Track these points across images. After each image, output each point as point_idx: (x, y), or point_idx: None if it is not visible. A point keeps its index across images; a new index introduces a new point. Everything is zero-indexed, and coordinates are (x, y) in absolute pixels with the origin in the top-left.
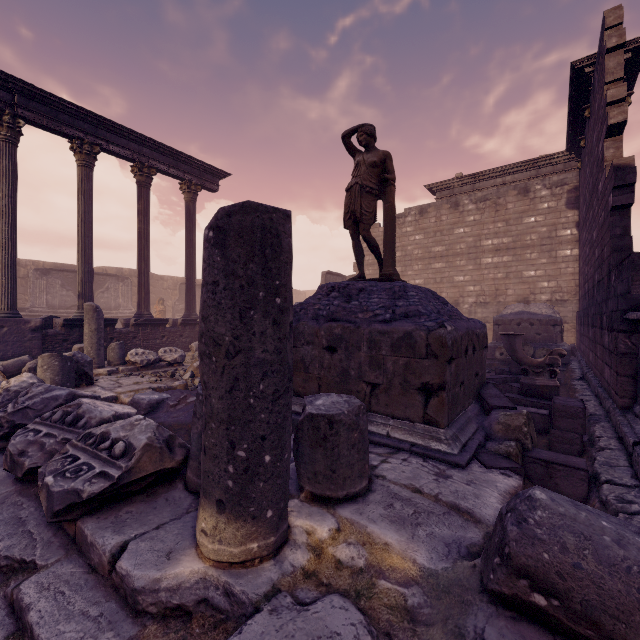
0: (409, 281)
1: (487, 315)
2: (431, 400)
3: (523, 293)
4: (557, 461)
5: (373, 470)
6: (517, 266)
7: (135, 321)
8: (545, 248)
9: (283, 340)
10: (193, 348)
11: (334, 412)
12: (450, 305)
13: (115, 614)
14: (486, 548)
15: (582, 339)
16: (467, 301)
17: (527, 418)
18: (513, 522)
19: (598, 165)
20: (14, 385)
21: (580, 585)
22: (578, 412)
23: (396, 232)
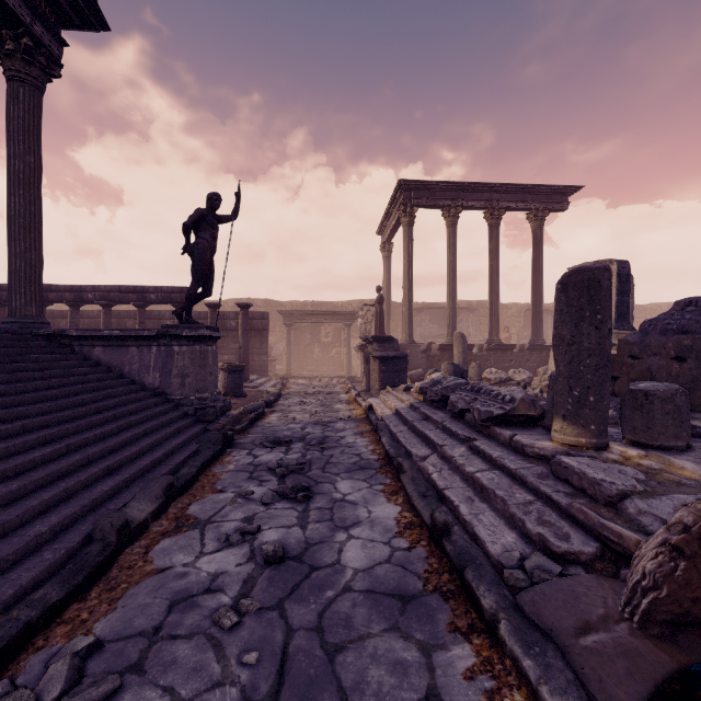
0: None
1: None
2: None
3: None
4: None
5: (700, 446)
6: None
7: (487, 346)
8: None
9: (602, 338)
10: (540, 373)
11: (649, 389)
12: None
13: (514, 454)
14: None
15: None
16: None
17: None
18: None
19: None
20: (435, 377)
21: None
22: None
23: None
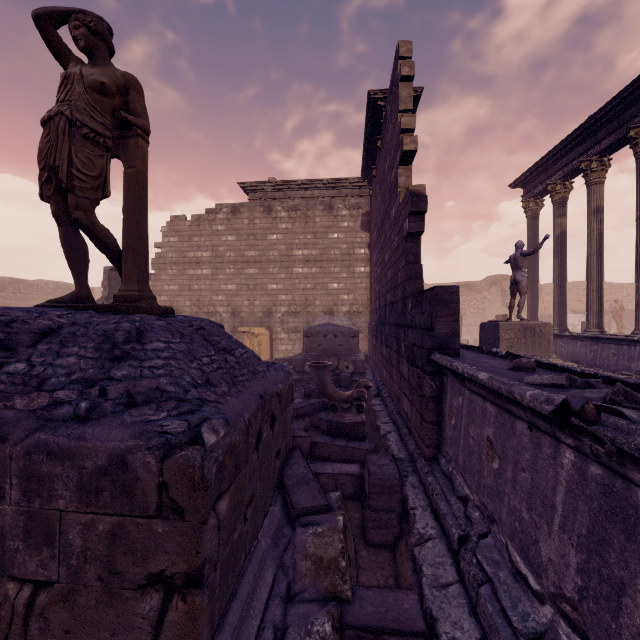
0: (221, 286)
1: (298, 325)
2: (171, 608)
3: (328, 304)
4: (388, 624)
5: None
6: (324, 278)
7: None
8: (346, 263)
9: None
10: None
11: None
12: (239, 352)
13: None
14: None
15: (375, 351)
16: (280, 310)
17: (344, 532)
18: None
19: (391, 191)
20: None
21: None
22: (395, 485)
23: (206, 229)
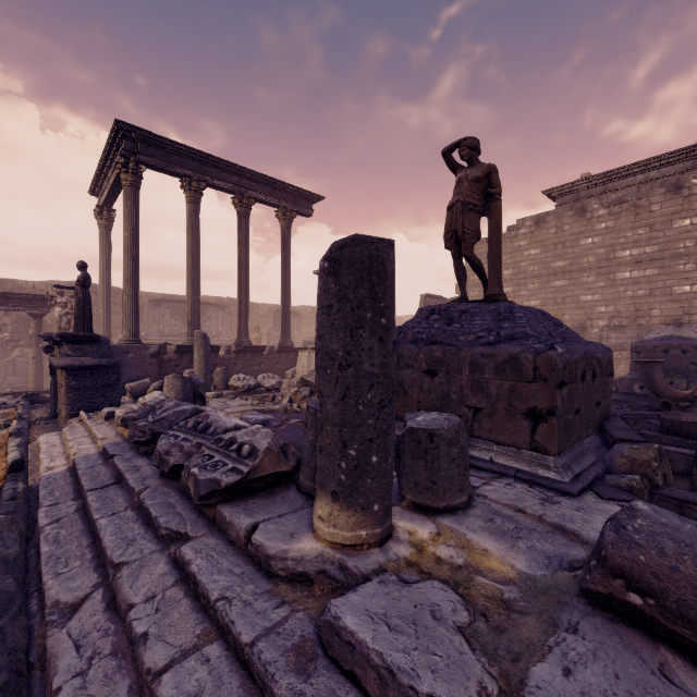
0: (522, 302)
1: (623, 341)
2: (539, 426)
3: (673, 314)
4: (694, 501)
5: (474, 490)
6: (665, 281)
7: (236, 348)
8: None
9: (387, 356)
10: (289, 375)
11: (434, 427)
12: (565, 327)
13: (253, 574)
14: (588, 560)
15: None
16: (597, 324)
17: (658, 453)
18: (611, 528)
19: None
20: (149, 401)
21: (676, 586)
22: None
23: (507, 247)
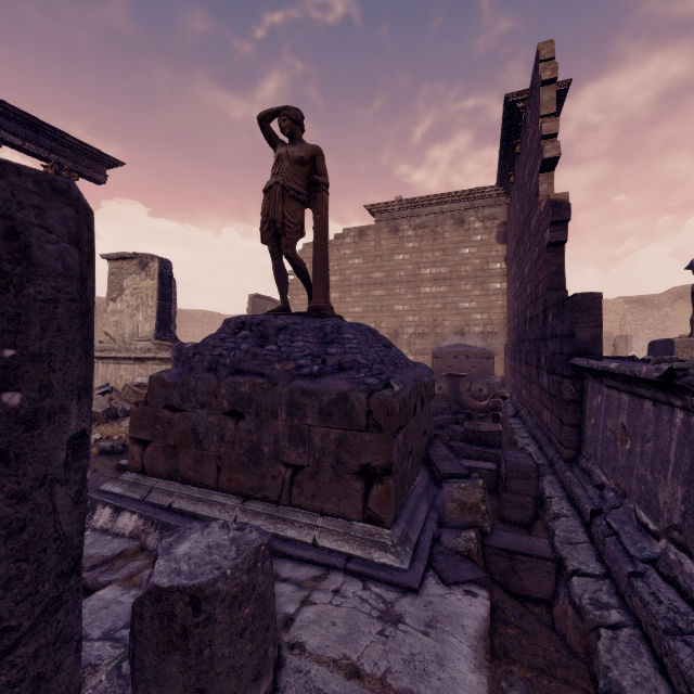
0: (348, 309)
1: (426, 346)
2: (373, 488)
3: (459, 324)
4: (521, 549)
5: (286, 630)
6: (453, 297)
7: None
8: (478, 280)
9: (33, 493)
10: None
11: (204, 578)
12: (395, 348)
13: None
14: None
15: (513, 373)
16: (407, 332)
17: (483, 490)
18: None
19: (531, 200)
20: None
21: None
22: (531, 472)
23: (334, 254)
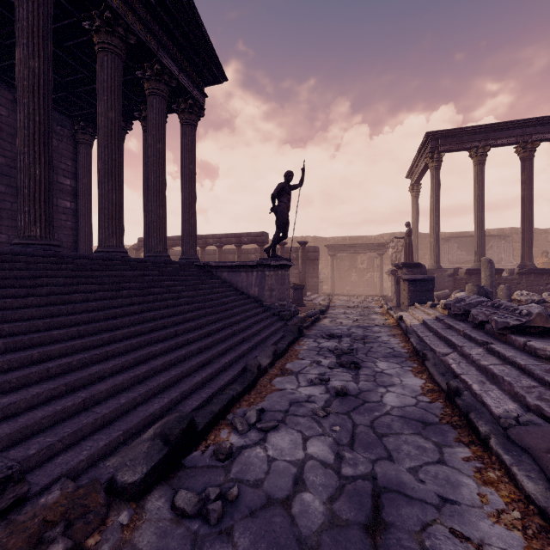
0: None
1: None
2: None
3: None
4: None
5: None
6: None
7: (518, 270)
8: None
9: None
10: None
11: None
12: None
13: (527, 355)
14: None
15: None
16: None
17: None
18: None
19: None
20: (458, 296)
21: None
22: None
23: None
